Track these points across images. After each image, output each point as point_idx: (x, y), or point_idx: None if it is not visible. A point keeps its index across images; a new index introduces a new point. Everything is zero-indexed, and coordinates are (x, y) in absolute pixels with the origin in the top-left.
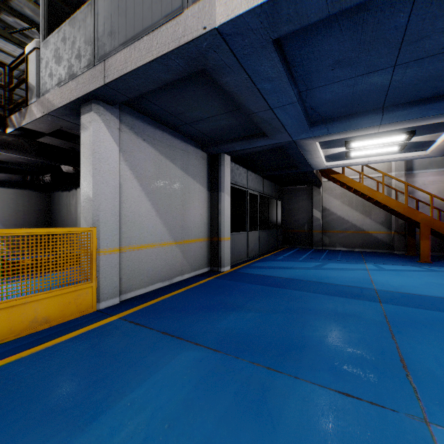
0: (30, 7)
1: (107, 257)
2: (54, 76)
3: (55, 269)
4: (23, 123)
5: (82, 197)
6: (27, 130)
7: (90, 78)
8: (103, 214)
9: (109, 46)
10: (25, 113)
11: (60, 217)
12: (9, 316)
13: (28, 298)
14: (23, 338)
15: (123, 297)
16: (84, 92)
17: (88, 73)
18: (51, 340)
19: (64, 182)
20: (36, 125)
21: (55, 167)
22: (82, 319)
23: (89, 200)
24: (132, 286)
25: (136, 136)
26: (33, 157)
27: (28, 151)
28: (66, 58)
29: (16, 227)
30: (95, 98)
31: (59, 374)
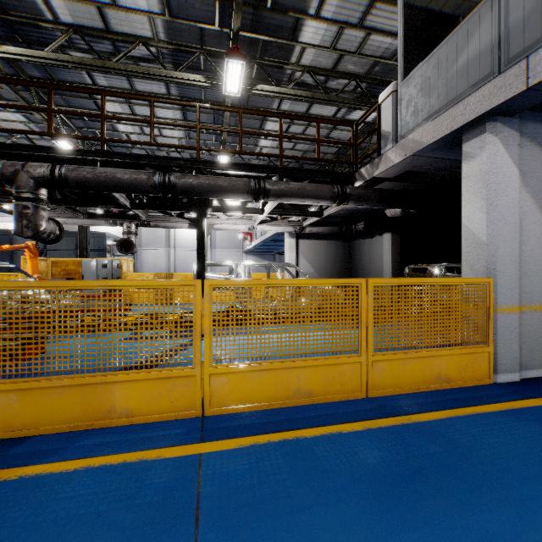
0: (352, 61)
1: (504, 317)
2: (420, 112)
3: (454, 324)
4: (374, 174)
5: (464, 241)
6: (375, 179)
7: (492, 91)
8: (500, 261)
9: (535, 33)
10: (377, 163)
11: (361, 266)
12: (420, 365)
13: (435, 351)
14: (434, 392)
15: (521, 375)
16: (480, 112)
17: (488, 87)
18: (472, 405)
19: (375, 229)
20: (387, 172)
21: (365, 214)
22: (484, 389)
23: (478, 244)
24: (532, 361)
25: (537, 148)
26: (375, 206)
27: (373, 200)
28: (441, 84)
29: (326, 275)
30: (491, 115)
31: (539, 458)
